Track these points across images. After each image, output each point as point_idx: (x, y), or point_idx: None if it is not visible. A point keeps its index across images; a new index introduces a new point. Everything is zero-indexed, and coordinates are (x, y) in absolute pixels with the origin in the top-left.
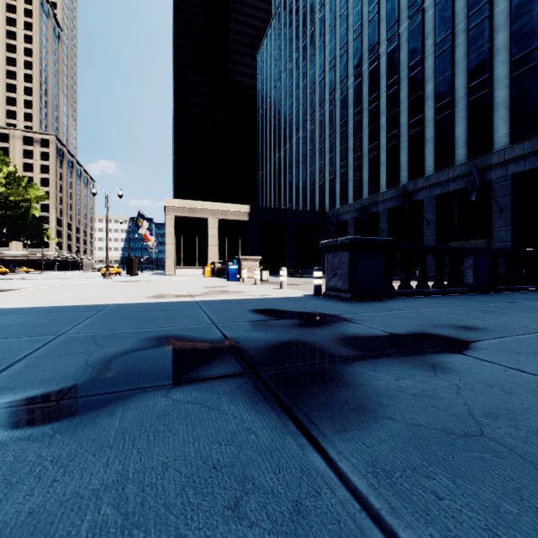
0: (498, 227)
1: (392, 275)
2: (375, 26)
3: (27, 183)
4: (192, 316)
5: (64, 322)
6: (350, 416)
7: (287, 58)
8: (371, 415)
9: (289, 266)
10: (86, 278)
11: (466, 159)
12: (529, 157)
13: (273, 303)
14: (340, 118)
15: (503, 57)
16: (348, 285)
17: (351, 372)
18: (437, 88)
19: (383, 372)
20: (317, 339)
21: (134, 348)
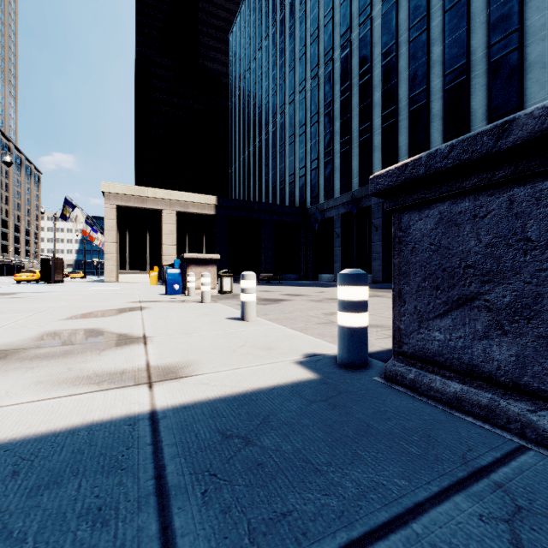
0: None
1: (387, 281)
2: None
3: None
4: None
5: None
6: None
7: (262, 35)
8: None
9: (265, 271)
10: None
11: None
12: None
13: None
14: (325, 97)
15: (538, 2)
16: None
17: None
18: (447, 50)
19: None
20: None
21: None
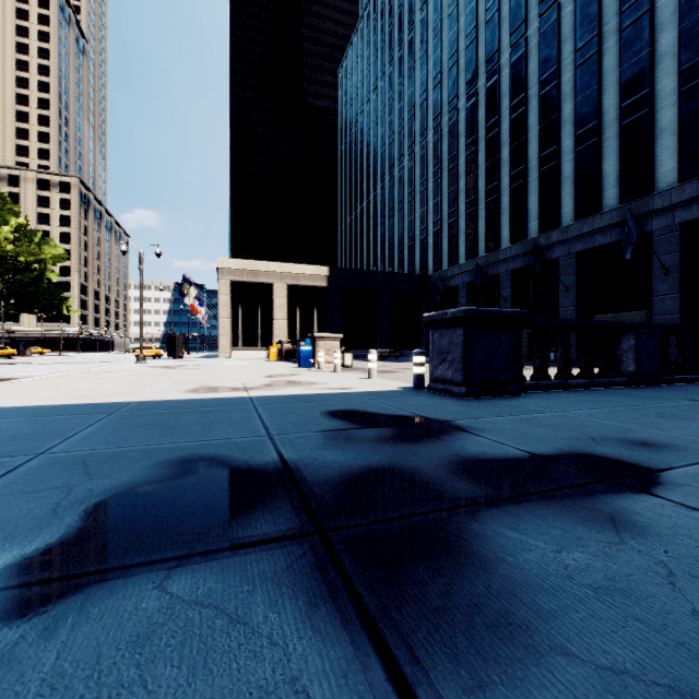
0: (661, 294)
1: None
2: (494, 28)
3: (41, 239)
4: (241, 422)
5: (54, 431)
6: (488, 644)
7: (377, 73)
8: (527, 642)
9: (381, 347)
10: (114, 362)
11: (617, 203)
12: None
13: (357, 401)
14: (448, 150)
15: (668, 66)
16: (462, 375)
17: (479, 533)
18: (578, 109)
19: (532, 534)
20: (420, 463)
21: (140, 480)
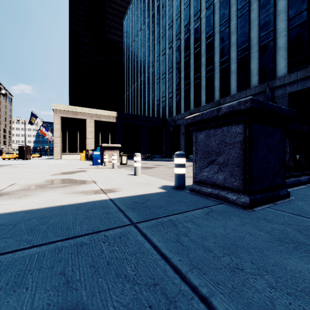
0: None
1: None
2: None
3: None
4: None
5: None
6: None
7: (142, 22)
8: None
9: (143, 153)
10: None
11: (258, 83)
12: (300, 81)
13: (105, 237)
14: (176, 59)
15: (282, 17)
16: (241, 180)
17: None
18: (239, 38)
19: None
20: None
21: None
